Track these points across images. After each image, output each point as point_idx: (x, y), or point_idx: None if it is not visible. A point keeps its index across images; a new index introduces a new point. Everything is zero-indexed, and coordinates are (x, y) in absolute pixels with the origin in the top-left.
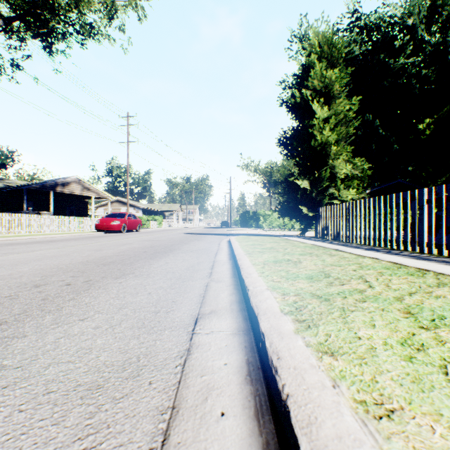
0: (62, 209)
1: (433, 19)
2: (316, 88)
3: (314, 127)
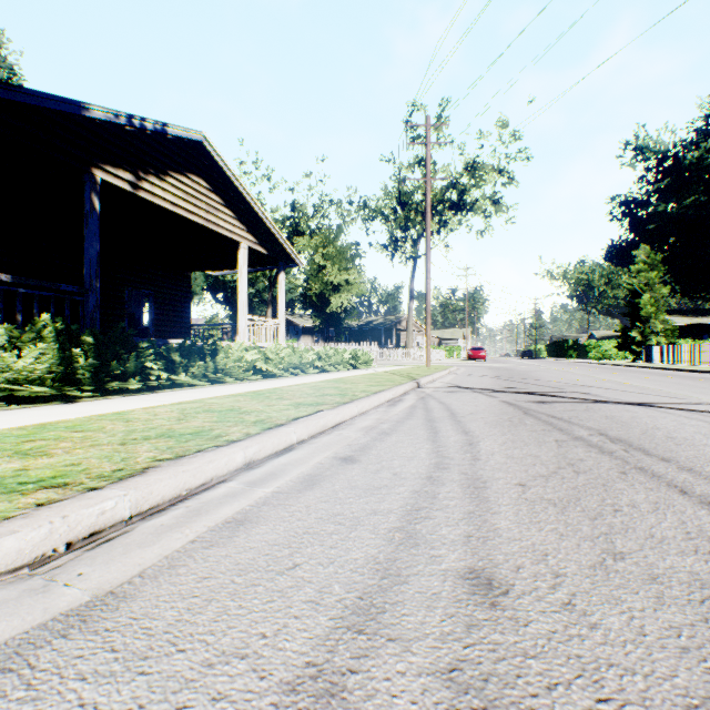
0: (385, 342)
1: None
2: (641, 281)
3: (640, 304)
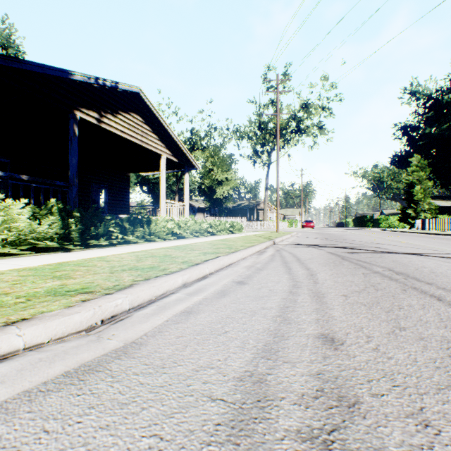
0: (249, 217)
1: None
2: (414, 178)
3: (413, 192)
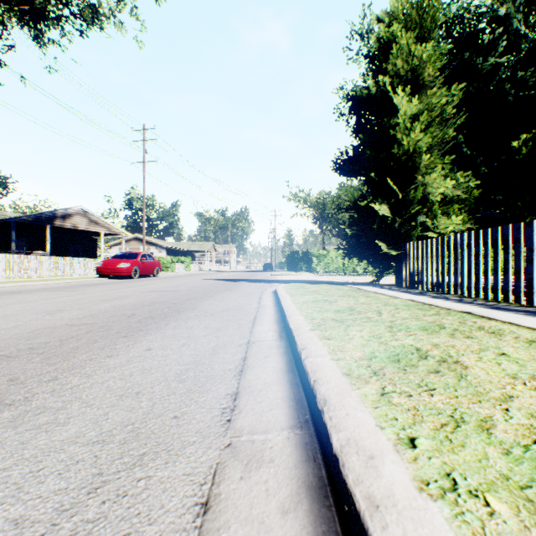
0: (64, 249)
1: (532, 7)
2: (399, 73)
3: (398, 127)
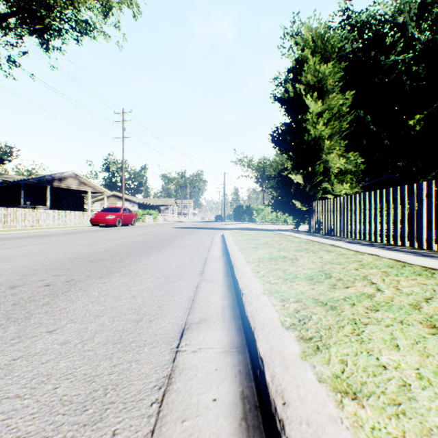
0: (59, 204)
1: (423, 17)
2: (309, 83)
3: (308, 122)
